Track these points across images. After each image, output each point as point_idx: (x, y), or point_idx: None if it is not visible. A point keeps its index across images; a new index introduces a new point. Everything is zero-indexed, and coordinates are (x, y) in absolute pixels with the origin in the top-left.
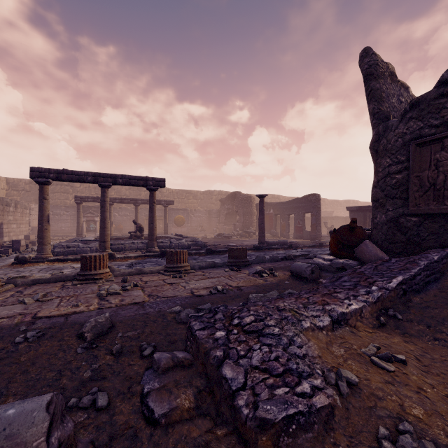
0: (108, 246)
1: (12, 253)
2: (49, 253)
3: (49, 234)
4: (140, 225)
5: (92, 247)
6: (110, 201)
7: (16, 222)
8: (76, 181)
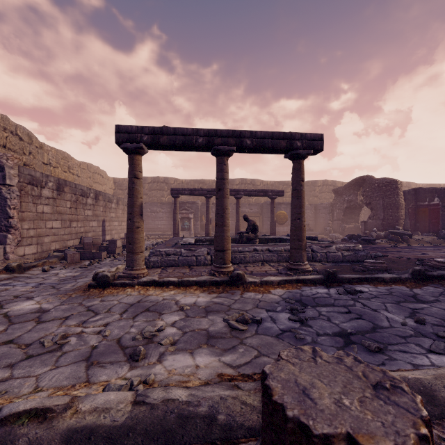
0: (228, 257)
1: (106, 258)
2: (142, 267)
3: (142, 236)
4: (253, 223)
5: (199, 255)
6: (208, 193)
7: (118, 220)
8: (180, 147)
